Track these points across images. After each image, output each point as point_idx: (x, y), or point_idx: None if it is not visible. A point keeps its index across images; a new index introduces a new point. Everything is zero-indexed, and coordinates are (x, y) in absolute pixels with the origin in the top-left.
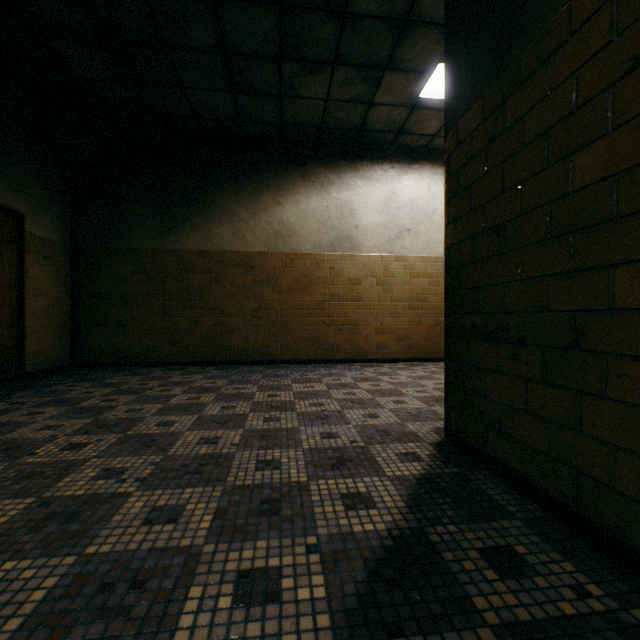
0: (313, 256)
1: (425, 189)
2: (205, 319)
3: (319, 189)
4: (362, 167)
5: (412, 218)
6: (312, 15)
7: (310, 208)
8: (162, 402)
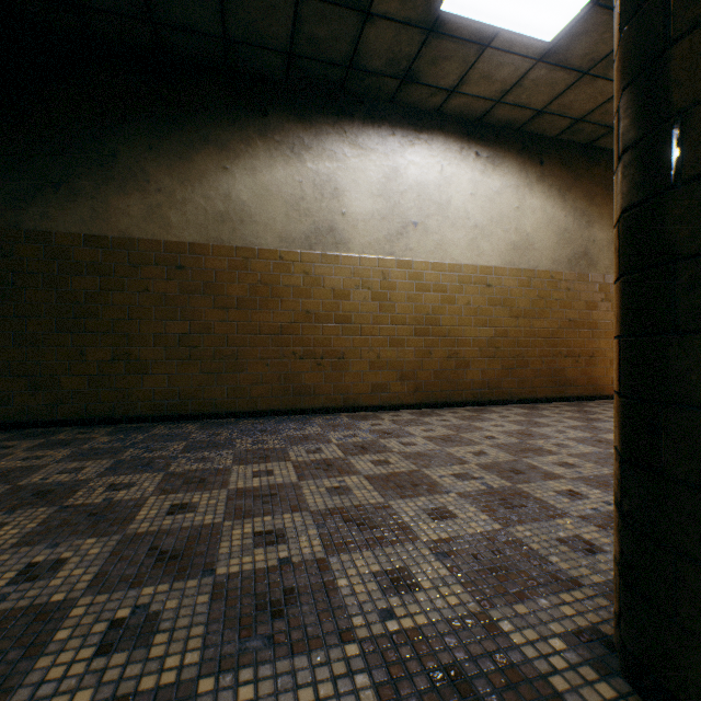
0: (279, 254)
1: (437, 169)
2: (97, 349)
3: (288, 154)
4: (351, 129)
5: (420, 208)
6: None
7: (274, 181)
8: None
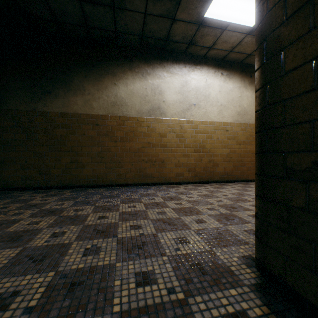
0: (137, 119)
1: (204, 81)
2: (65, 158)
3: (140, 77)
4: (167, 65)
5: (196, 98)
6: None
7: (135, 88)
8: (1, 229)
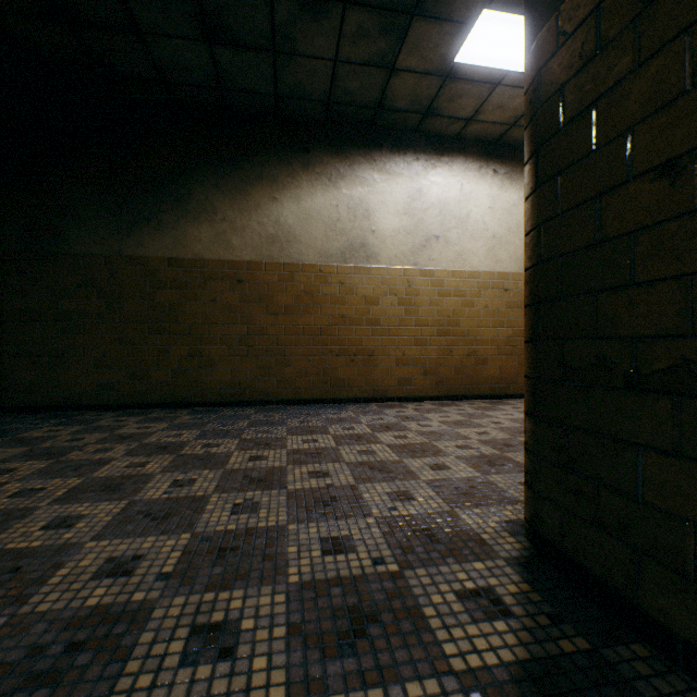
0: (318, 268)
1: (457, 188)
2: (177, 347)
3: (326, 183)
4: (380, 158)
5: (441, 223)
6: None
7: (315, 207)
8: (83, 474)
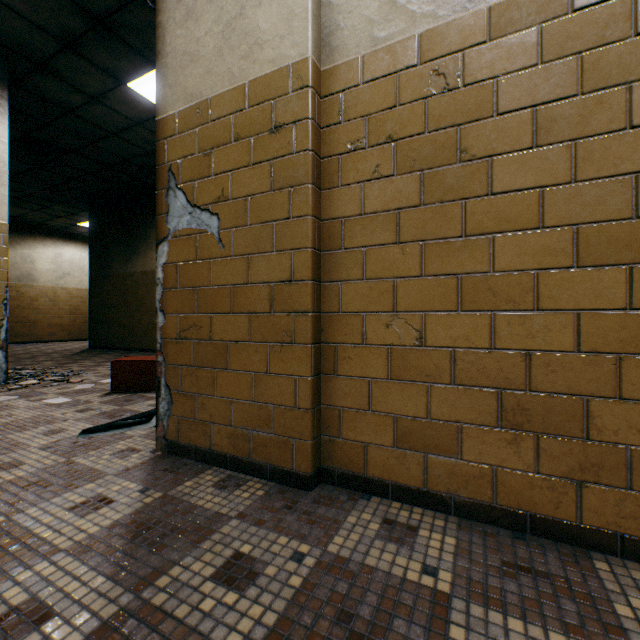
0: None
1: (80, 254)
2: None
3: (10, 246)
4: (40, 238)
5: (72, 268)
6: (32, 203)
7: None
8: None
